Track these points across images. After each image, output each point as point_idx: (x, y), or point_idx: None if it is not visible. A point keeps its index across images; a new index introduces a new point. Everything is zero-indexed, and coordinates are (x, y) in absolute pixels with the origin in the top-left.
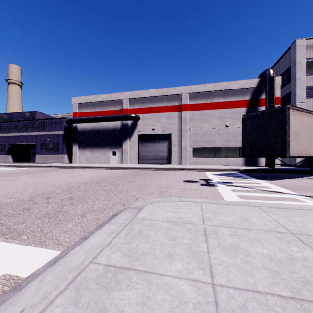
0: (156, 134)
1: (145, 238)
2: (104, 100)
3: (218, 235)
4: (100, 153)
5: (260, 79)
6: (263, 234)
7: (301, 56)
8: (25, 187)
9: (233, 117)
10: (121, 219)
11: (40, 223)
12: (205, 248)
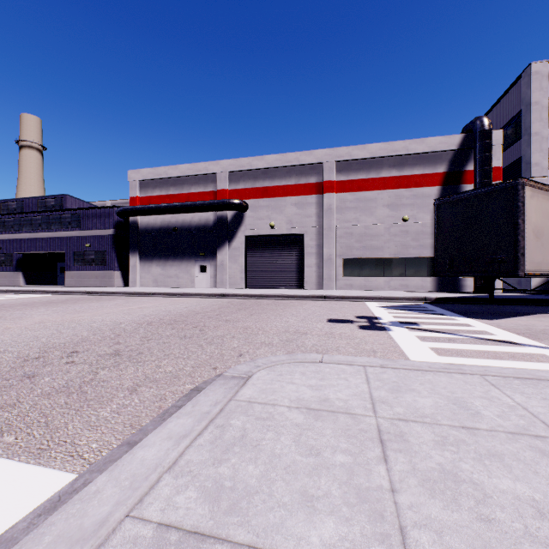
0: (278, 235)
1: (252, 451)
2: (186, 175)
3: (408, 443)
4: (178, 268)
5: (466, 136)
6: (505, 440)
7: (539, 93)
8: (36, 331)
9: (415, 203)
10: (204, 403)
11: (47, 406)
12: (385, 477)
